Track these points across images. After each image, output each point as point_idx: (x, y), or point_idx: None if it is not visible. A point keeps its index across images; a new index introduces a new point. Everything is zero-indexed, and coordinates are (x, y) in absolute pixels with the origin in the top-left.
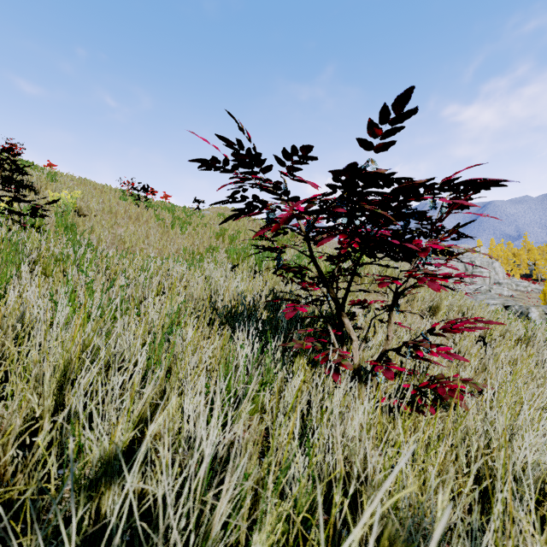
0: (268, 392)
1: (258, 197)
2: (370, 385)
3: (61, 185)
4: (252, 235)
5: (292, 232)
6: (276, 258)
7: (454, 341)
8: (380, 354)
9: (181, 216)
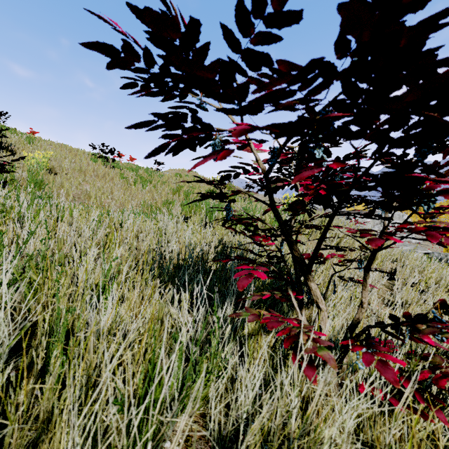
0: (215, 381)
1: (200, 119)
2: (343, 366)
3: (37, 147)
4: (204, 191)
5: (245, 174)
6: (225, 208)
7: (391, 288)
8: (352, 324)
9: (143, 175)
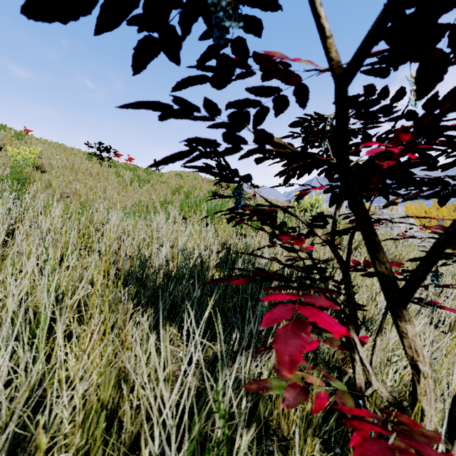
0: None
1: None
2: None
3: (26, 143)
4: (206, 192)
5: (276, 114)
6: (233, 193)
7: None
8: None
9: (141, 175)
